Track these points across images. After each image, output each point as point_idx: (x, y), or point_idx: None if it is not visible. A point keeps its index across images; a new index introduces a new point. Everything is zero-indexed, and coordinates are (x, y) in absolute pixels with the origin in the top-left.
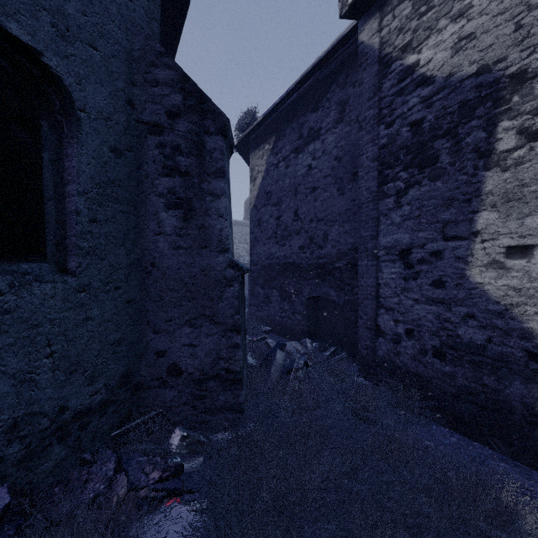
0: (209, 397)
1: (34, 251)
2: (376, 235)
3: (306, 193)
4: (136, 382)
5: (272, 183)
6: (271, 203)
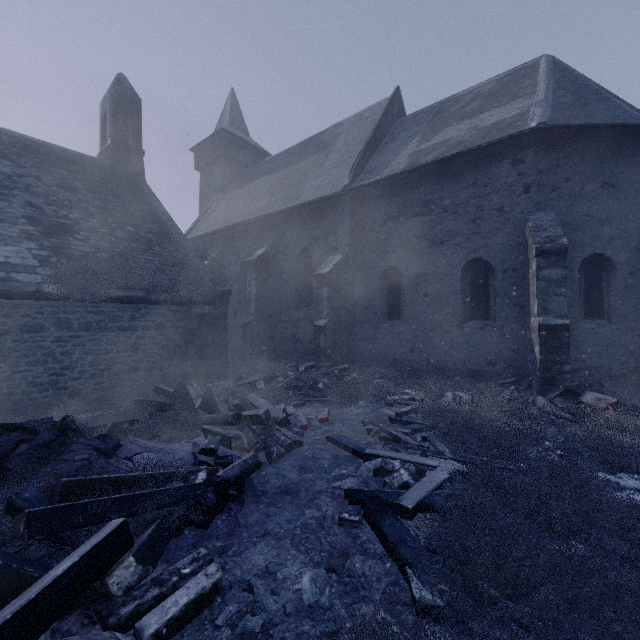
0: None
1: (601, 316)
2: None
3: None
4: None
5: None
6: None
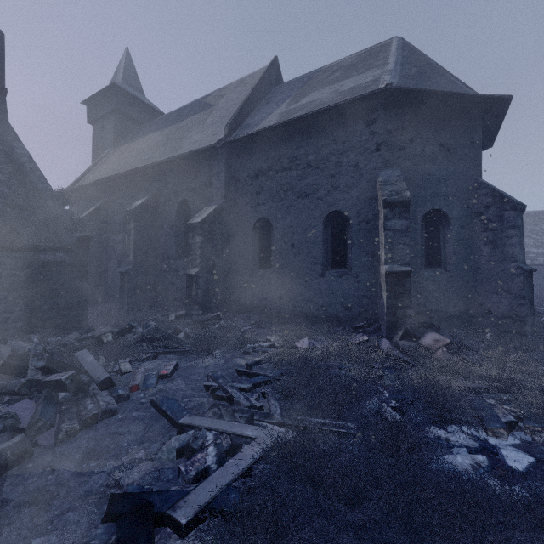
0: (506, 326)
1: (439, 265)
2: None
3: None
4: (470, 314)
5: None
6: None
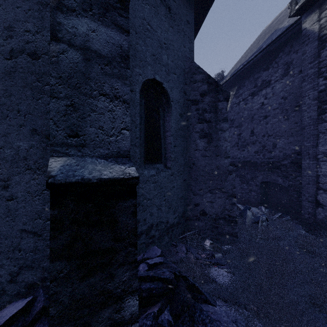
0: (220, 227)
1: (159, 159)
2: (316, 145)
3: (259, 119)
4: (186, 216)
5: (235, 114)
6: (234, 126)
